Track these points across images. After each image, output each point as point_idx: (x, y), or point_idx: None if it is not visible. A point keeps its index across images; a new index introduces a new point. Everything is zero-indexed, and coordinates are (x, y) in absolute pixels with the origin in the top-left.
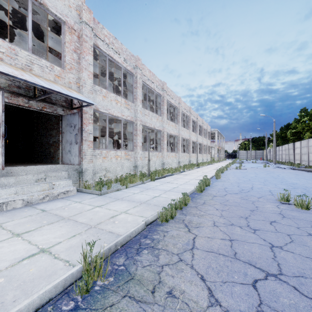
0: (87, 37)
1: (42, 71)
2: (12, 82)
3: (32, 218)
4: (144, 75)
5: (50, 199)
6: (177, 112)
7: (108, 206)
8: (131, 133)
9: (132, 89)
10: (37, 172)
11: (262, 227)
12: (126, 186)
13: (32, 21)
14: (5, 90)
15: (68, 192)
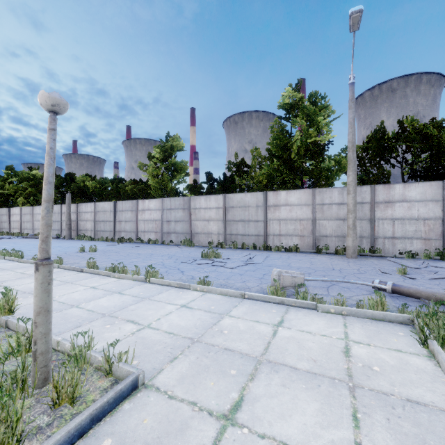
0: None
1: None
2: None
3: None
4: None
5: None
6: None
7: None
8: None
9: None
10: None
11: (95, 257)
12: None
13: None
14: None
15: None
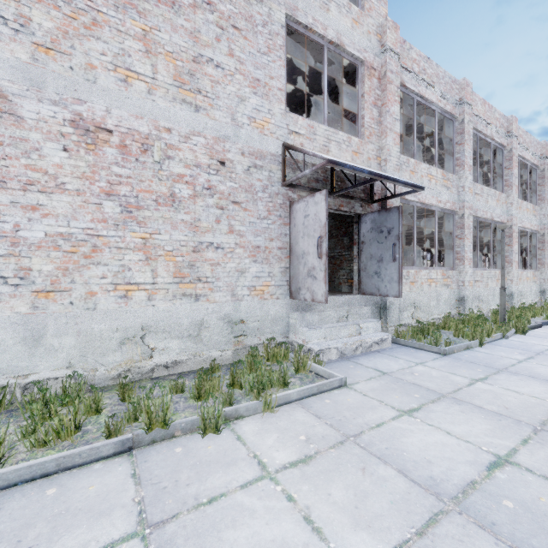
0: (392, 74)
1: (338, 150)
2: (311, 174)
3: (383, 384)
4: (473, 114)
5: (362, 350)
6: (536, 179)
7: (502, 384)
8: (449, 234)
9: (452, 148)
10: (334, 306)
11: None
12: (478, 341)
13: (309, 79)
14: (306, 188)
15: (382, 343)
